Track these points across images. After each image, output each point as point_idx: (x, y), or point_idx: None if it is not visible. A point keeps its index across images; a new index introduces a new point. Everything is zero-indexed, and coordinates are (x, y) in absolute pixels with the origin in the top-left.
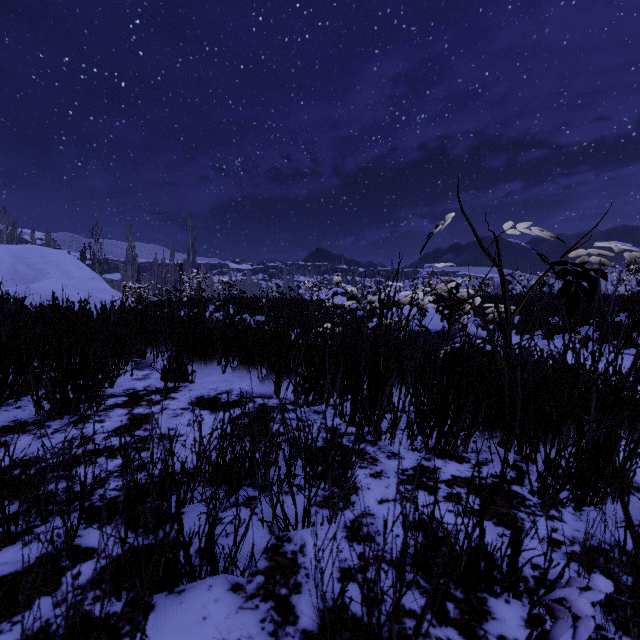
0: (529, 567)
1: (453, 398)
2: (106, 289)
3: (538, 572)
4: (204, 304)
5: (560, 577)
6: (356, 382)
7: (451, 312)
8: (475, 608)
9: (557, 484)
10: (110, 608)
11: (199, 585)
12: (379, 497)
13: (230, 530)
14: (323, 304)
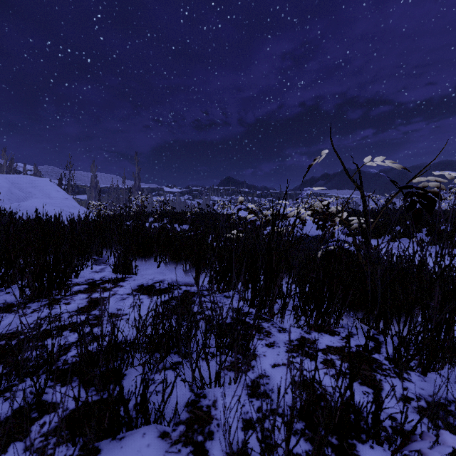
0: (387, 418)
1: (328, 288)
2: (75, 206)
3: (394, 423)
4: (146, 217)
5: (413, 429)
6: (255, 275)
7: (324, 223)
8: (347, 452)
9: (408, 355)
10: (67, 452)
11: (135, 433)
12: (272, 362)
13: (160, 388)
14: (231, 217)
